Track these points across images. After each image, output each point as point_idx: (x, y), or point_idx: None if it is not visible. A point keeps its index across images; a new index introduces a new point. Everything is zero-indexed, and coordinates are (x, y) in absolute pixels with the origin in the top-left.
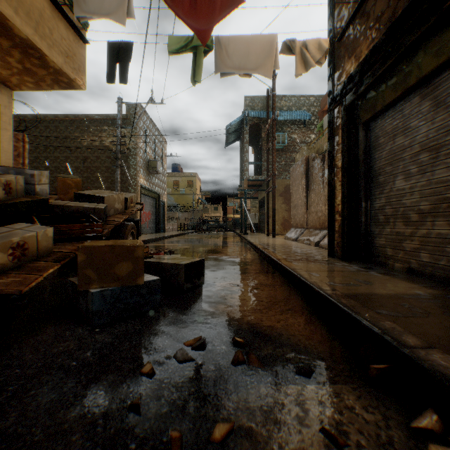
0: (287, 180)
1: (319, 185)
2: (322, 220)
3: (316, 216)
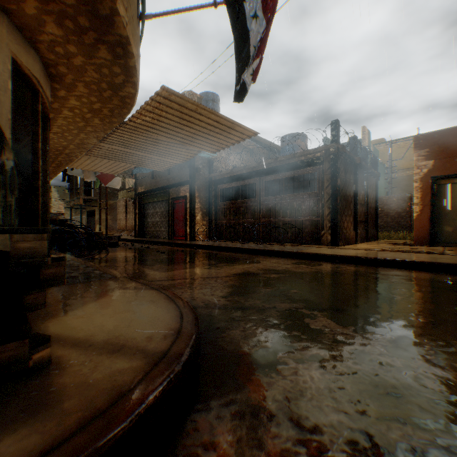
0: (112, 201)
1: (132, 212)
2: (133, 226)
3: (130, 225)
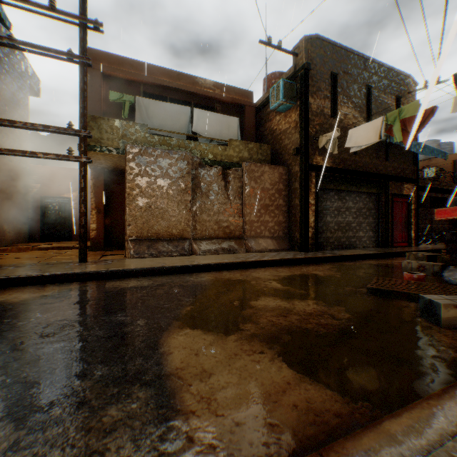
0: None
1: (221, 196)
2: (230, 229)
3: (216, 226)
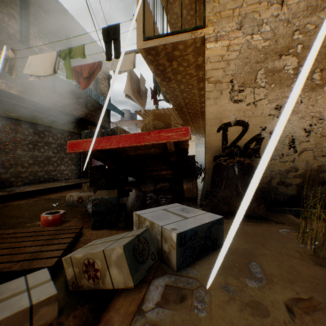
0: None
1: None
2: None
3: None
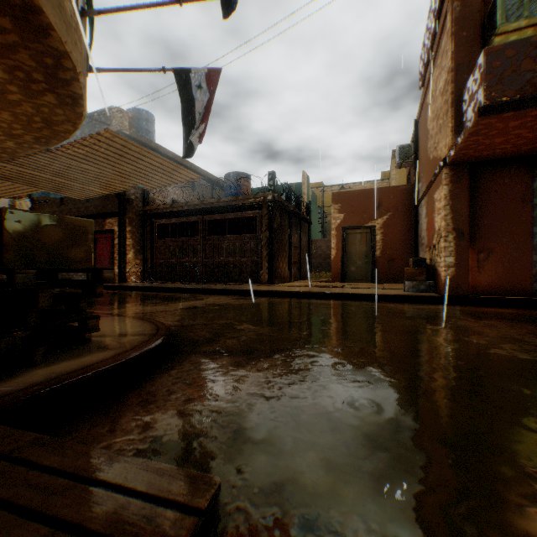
0: None
1: None
2: None
3: None
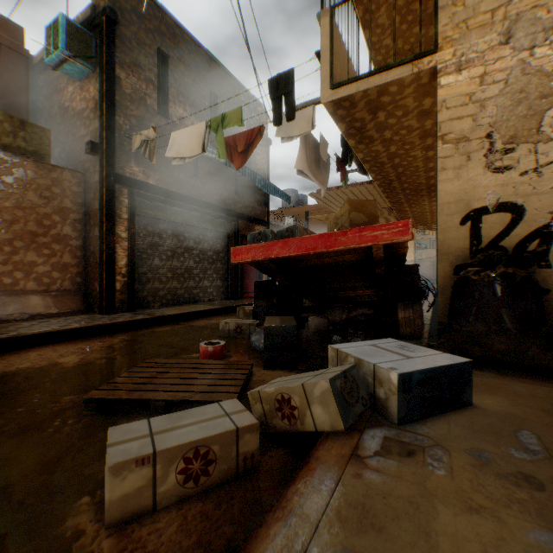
0: None
1: None
2: None
3: None
